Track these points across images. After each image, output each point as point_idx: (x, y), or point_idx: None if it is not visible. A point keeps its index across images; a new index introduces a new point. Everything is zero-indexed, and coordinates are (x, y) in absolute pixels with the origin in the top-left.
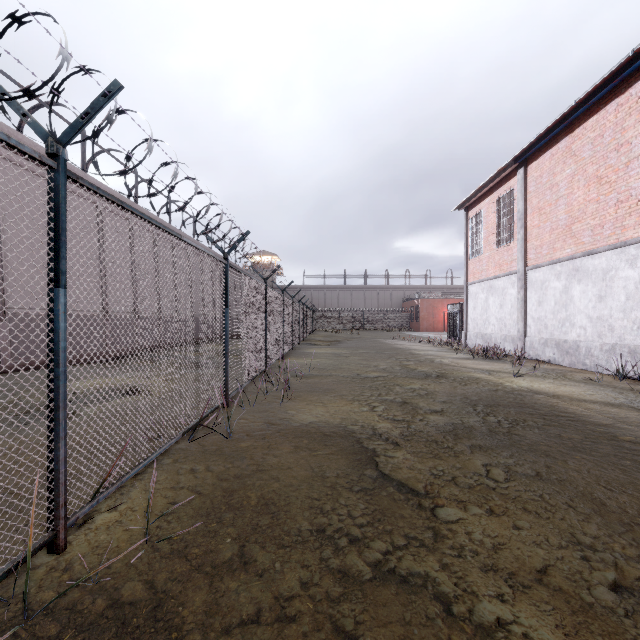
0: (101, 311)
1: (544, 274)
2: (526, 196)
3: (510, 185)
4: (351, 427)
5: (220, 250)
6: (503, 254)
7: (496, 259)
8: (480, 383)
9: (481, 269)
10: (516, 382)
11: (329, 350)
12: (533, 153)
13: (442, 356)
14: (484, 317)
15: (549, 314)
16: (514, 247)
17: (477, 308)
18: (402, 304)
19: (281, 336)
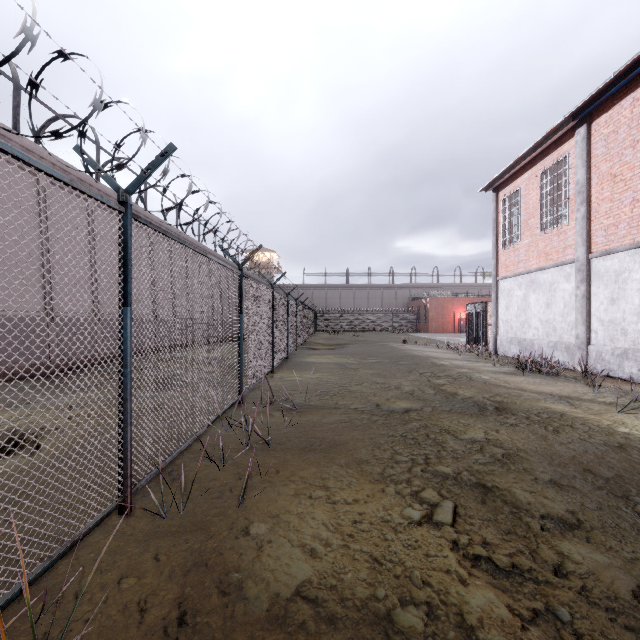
0: (43, 311)
1: (621, 262)
2: (589, 162)
3: (563, 151)
4: (405, 624)
5: (112, 185)
6: (551, 240)
7: (540, 247)
8: (577, 427)
9: (517, 260)
10: (632, 424)
11: (332, 359)
12: (601, 103)
13: (477, 369)
14: (522, 319)
15: (630, 315)
16: (569, 229)
17: (511, 308)
18: (408, 304)
19: (270, 344)
